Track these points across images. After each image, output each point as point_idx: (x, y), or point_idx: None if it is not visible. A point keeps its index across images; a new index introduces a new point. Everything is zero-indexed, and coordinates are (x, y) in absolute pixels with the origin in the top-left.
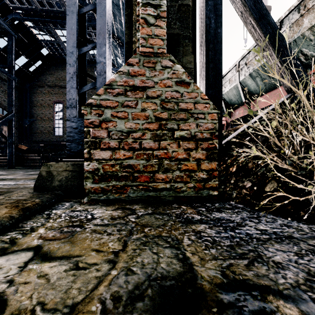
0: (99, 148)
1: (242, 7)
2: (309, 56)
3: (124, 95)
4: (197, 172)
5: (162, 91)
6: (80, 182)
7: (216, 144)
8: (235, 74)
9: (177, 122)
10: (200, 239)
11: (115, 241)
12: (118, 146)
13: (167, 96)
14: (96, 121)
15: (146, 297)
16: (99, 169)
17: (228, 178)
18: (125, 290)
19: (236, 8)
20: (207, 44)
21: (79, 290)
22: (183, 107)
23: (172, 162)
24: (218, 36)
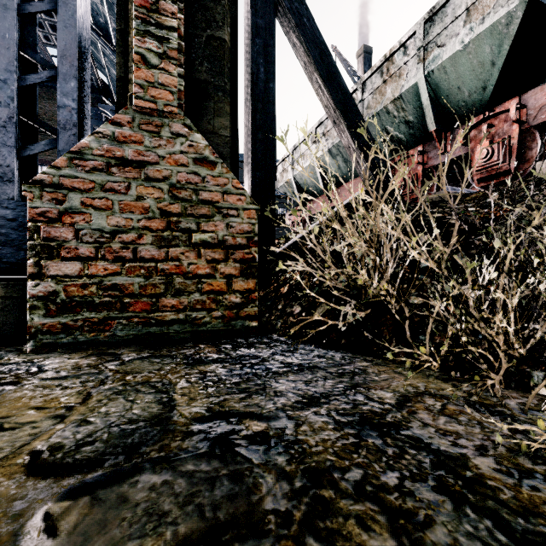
0: (57, 257)
1: (305, 56)
2: (395, 137)
3: (105, 172)
4: (227, 294)
5: (172, 171)
6: (21, 317)
7: (255, 254)
8: (310, 146)
9: (196, 219)
10: (202, 380)
11: (73, 395)
12: (94, 255)
13: (179, 179)
14: (52, 211)
15: (98, 441)
16: (58, 293)
17: (276, 303)
18: (71, 439)
19: (299, 56)
20: (254, 103)
21: (0, 449)
22: (206, 198)
23: (187, 280)
24: (270, 93)
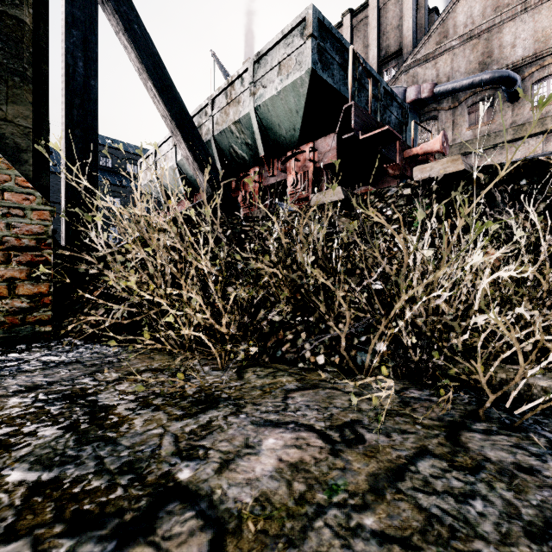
0: None
1: (138, 62)
2: (240, 155)
3: None
4: (9, 298)
5: None
6: None
7: (49, 256)
8: (171, 148)
9: None
10: None
11: None
12: None
13: None
14: None
15: None
16: None
17: (84, 306)
18: None
19: (132, 59)
20: (70, 96)
21: None
22: None
23: None
24: (92, 91)
